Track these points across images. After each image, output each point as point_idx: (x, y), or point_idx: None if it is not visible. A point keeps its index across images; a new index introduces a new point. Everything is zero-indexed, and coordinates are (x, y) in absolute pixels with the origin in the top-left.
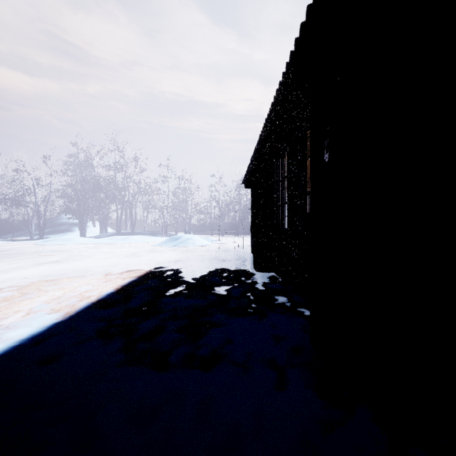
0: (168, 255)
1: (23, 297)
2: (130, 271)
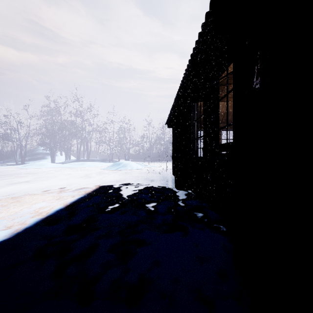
0: (111, 176)
1: None
2: (80, 189)
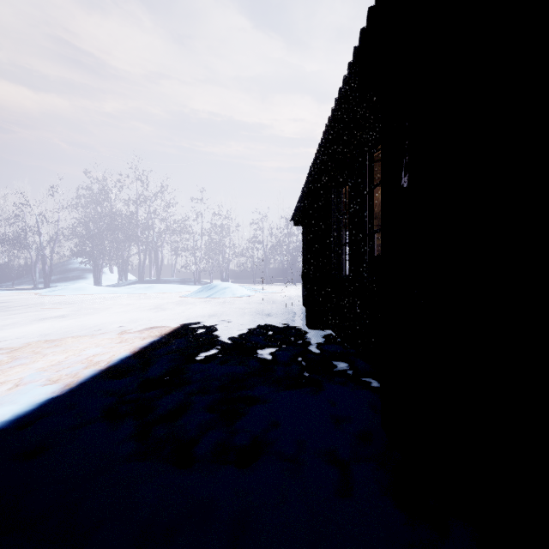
0: (200, 308)
1: (13, 363)
2: (152, 328)
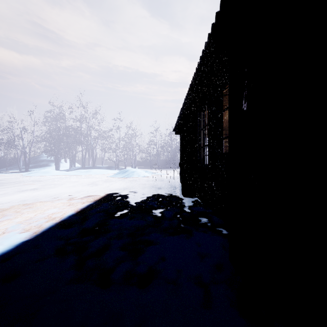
0: (118, 184)
1: (2, 218)
2: (89, 196)
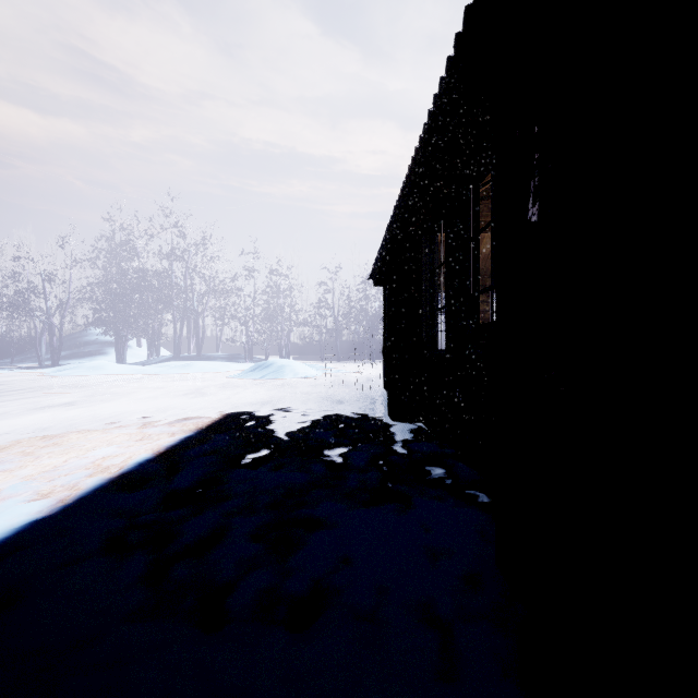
0: (251, 393)
1: None
2: (186, 420)
